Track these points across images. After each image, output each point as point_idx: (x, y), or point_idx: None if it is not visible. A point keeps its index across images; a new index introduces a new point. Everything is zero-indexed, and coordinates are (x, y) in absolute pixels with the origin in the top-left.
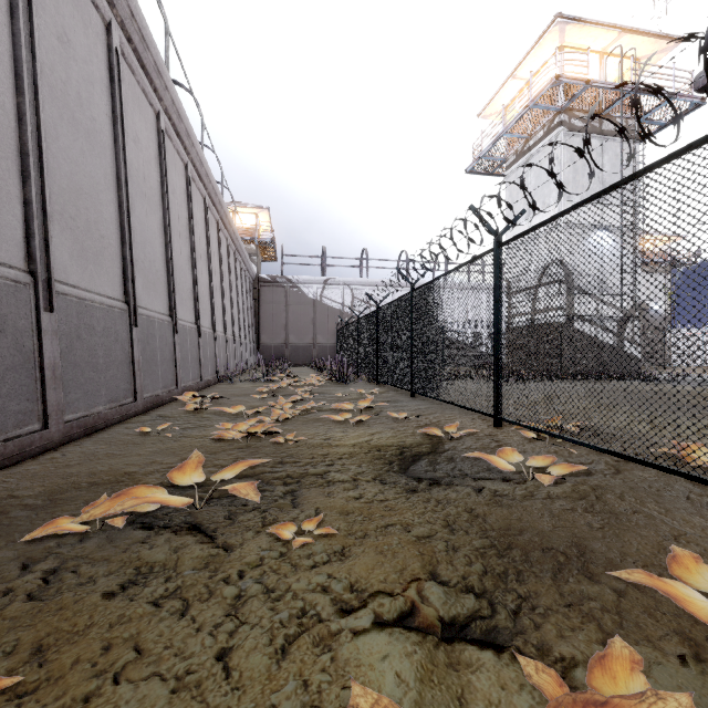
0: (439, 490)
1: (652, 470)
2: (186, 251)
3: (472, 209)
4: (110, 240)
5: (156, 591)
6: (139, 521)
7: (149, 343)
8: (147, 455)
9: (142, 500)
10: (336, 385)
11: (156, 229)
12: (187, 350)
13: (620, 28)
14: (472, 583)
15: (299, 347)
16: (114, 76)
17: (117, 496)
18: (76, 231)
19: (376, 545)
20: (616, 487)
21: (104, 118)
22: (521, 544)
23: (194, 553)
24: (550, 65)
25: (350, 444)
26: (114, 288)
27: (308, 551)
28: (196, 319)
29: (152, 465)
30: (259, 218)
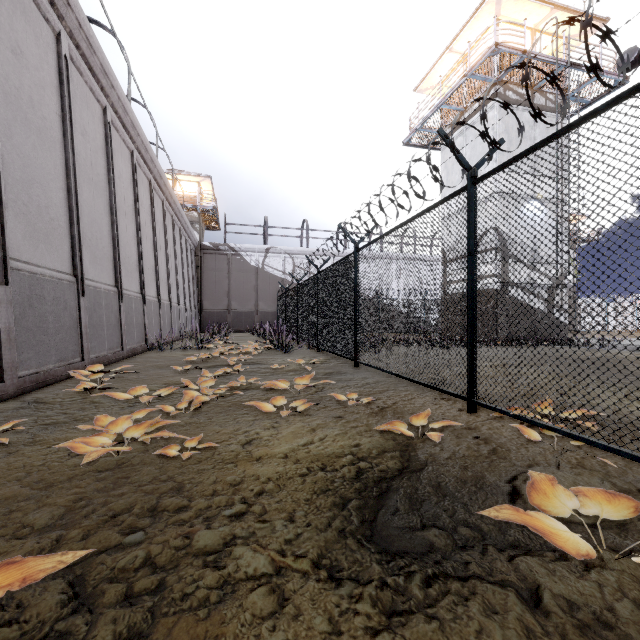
0: (455, 608)
1: None
2: (103, 204)
3: (442, 133)
4: None
5: None
6: None
7: (34, 306)
8: None
9: None
10: (275, 353)
11: (52, 169)
12: (101, 315)
13: (552, 4)
14: None
15: (241, 314)
16: None
17: None
18: None
19: None
20: None
21: None
22: None
23: None
24: (488, 34)
25: (279, 453)
26: None
27: None
28: (116, 281)
29: None
30: (201, 187)
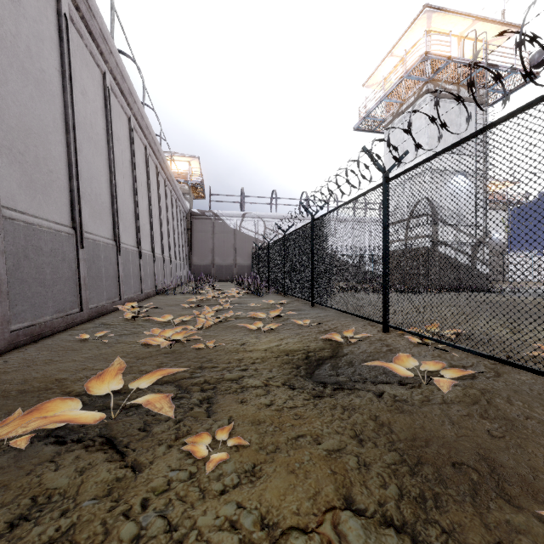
0: (343, 395)
1: (526, 373)
2: (129, 188)
3: (365, 150)
4: (58, 175)
5: (46, 532)
6: (55, 434)
7: (95, 262)
8: (81, 361)
9: (50, 418)
10: (252, 296)
11: (102, 168)
12: (129, 268)
13: (474, 16)
14: (391, 513)
15: (222, 267)
16: (63, 37)
17: (33, 410)
18: (25, 165)
19: (287, 463)
20: (502, 390)
21: (53, 71)
22: (431, 459)
23: (99, 476)
24: (420, 45)
25: (262, 349)
26: (62, 215)
27: (218, 471)
28: (137, 243)
29: (83, 371)
30: (191, 165)
